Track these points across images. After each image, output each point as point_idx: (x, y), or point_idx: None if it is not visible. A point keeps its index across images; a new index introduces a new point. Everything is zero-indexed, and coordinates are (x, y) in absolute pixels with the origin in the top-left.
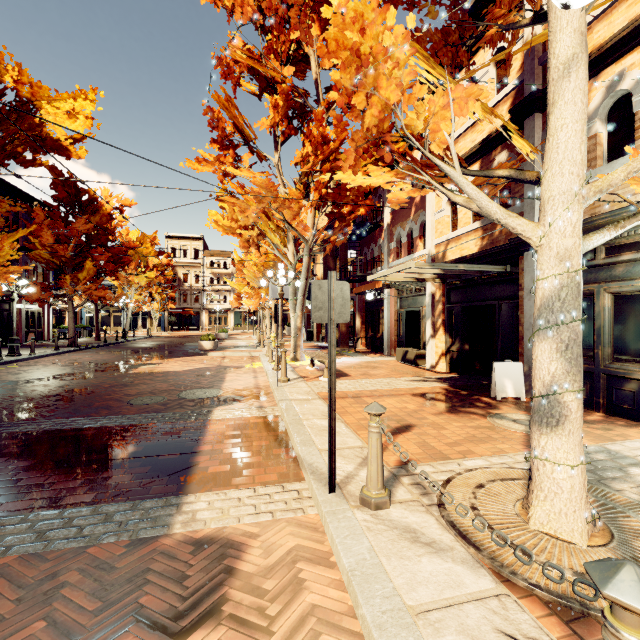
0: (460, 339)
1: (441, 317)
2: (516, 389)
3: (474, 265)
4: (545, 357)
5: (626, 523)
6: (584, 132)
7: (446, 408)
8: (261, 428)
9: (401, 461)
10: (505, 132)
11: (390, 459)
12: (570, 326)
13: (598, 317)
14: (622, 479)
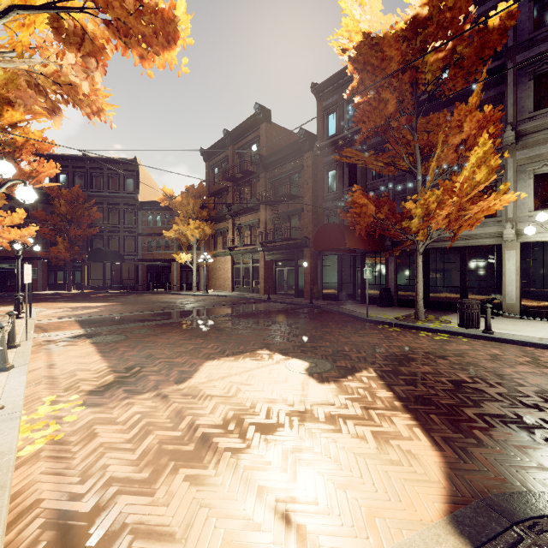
0: None
1: None
2: None
3: None
4: None
5: None
6: None
7: None
8: (50, 329)
9: None
10: None
11: None
12: None
13: None
14: None
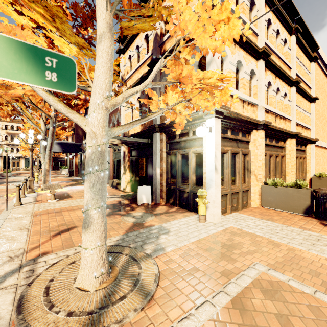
0: (135, 175)
1: (127, 163)
2: (147, 199)
3: (132, 138)
4: (86, 191)
5: (129, 269)
6: (108, 73)
7: (107, 213)
8: None
9: (40, 254)
10: (149, 75)
11: (33, 254)
12: (95, 174)
13: (176, 165)
14: (153, 242)
